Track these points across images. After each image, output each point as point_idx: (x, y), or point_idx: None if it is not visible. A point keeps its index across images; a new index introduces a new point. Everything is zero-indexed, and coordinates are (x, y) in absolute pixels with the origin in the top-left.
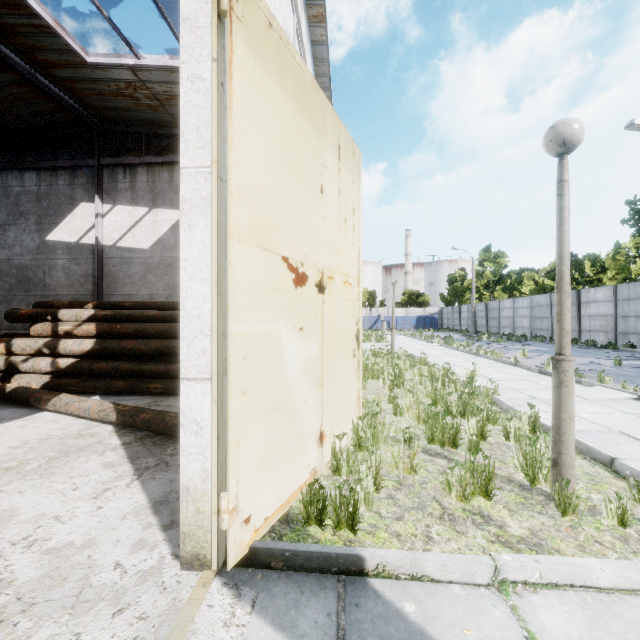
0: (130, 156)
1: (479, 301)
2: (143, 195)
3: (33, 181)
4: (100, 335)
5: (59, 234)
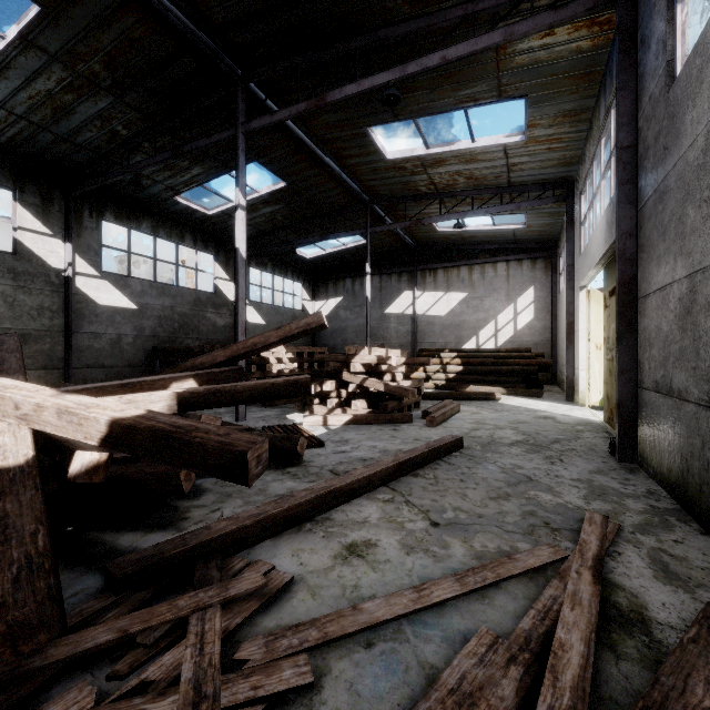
0: (435, 264)
1: None
2: (441, 285)
3: (377, 281)
4: (462, 364)
5: (392, 309)
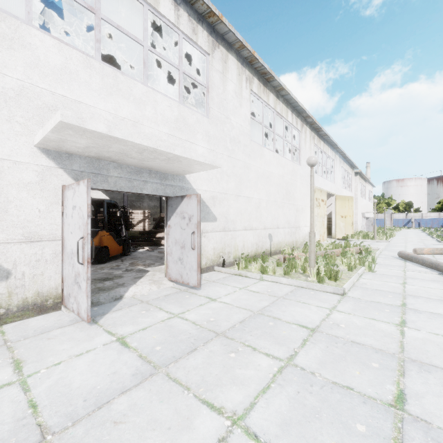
0: None
1: None
2: None
3: None
4: None
5: None
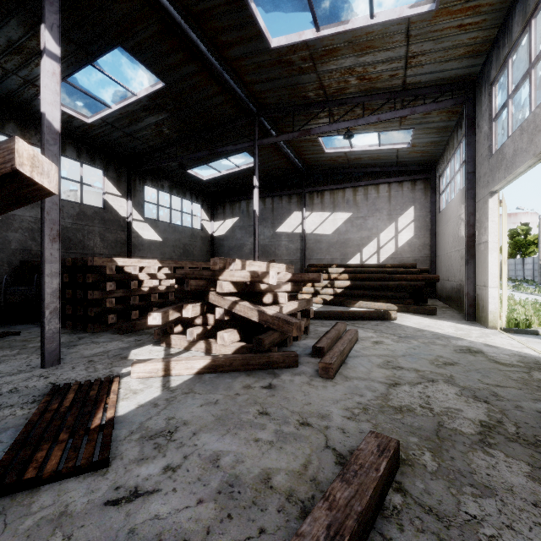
0: (322, 186)
1: None
2: (328, 206)
3: (269, 202)
4: (349, 279)
5: (283, 228)
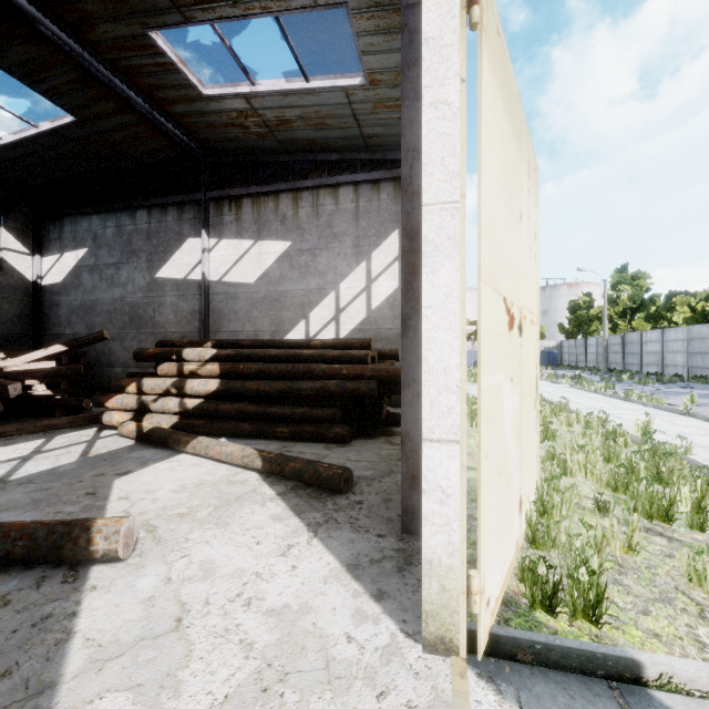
0: (236, 187)
1: (612, 333)
2: (248, 227)
3: (144, 219)
4: (223, 375)
5: (168, 271)
